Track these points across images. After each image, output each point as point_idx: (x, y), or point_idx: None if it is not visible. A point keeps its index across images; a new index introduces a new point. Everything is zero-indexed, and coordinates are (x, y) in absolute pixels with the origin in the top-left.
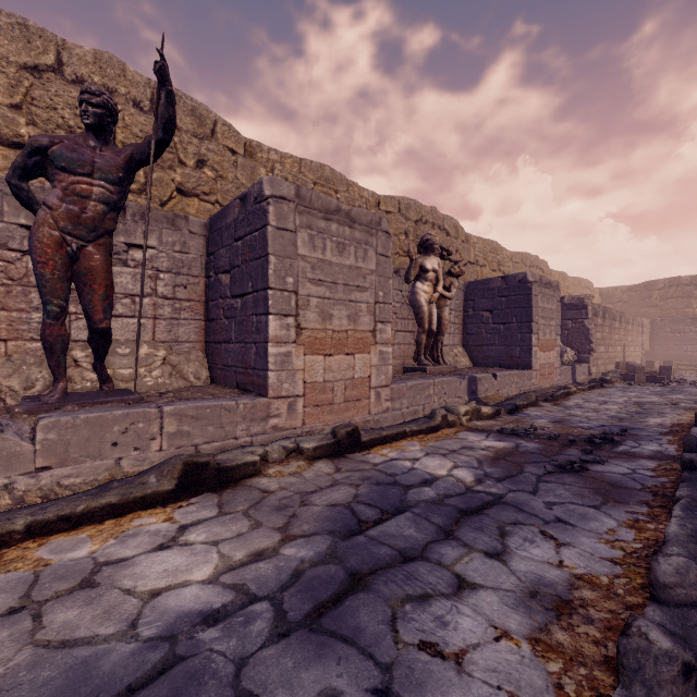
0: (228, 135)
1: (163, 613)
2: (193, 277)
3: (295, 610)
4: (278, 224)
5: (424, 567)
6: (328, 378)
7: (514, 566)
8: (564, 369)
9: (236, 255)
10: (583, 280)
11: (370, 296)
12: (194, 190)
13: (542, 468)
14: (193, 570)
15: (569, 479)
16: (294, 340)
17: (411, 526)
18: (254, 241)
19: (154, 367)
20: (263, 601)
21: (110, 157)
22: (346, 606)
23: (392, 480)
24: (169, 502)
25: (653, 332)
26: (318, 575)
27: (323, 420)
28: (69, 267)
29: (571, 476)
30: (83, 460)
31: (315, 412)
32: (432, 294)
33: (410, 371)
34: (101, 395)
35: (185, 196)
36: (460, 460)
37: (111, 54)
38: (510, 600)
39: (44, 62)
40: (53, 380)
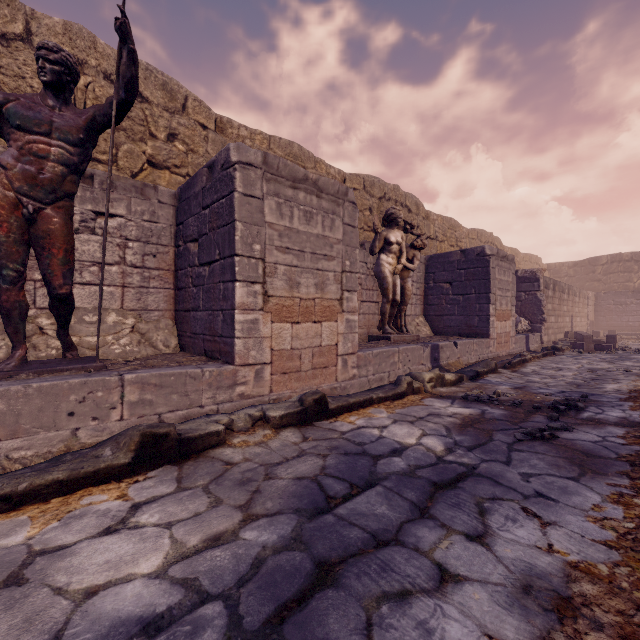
0: (199, 110)
1: (96, 620)
2: (162, 246)
3: (253, 614)
4: (245, 191)
5: (400, 555)
6: (295, 345)
7: (500, 552)
8: (519, 338)
9: (204, 223)
10: (532, 256)
11: (337, 265)
12: (165, 162)
13: (512, 436)
14: (139, 560)
15: (540, 448)
16: (261, 307)
17: (382, 503)
18: (221, 208)
19: (122, 335)
20: (215, 601)
21: (70, 117)
22: (313, 607)
23: (361, 450)
24: (125, 476)
25: (598, 304)
26: (281, 566)
27: (291, 388)
28: (25, 230)
29: (542, 444)
30: (36, 431)
31: (282, 379)
32: (396, 266)
33: (374, 340)
34: (63, 363)
35: (156, 168)
36: (428, 427)
37: (81, 26)
38: (501, 597)
39: (11, 31)
40: (12, 347)
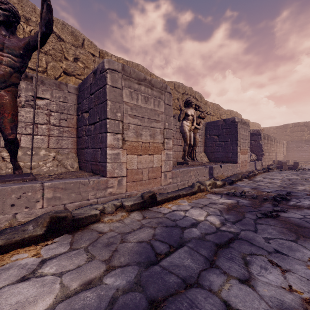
0: (90, 46)
1: None
2: (70, 115)
3: None
4: (112, 84)
5: (200, 294)
6: (139, 167)
7: (260, 291)
8: (251, 163)
9: (91, 102)
10: (256, 123)
11: (161, 125)
12: (72, 72)
13: (255, 215)
14: (38, 300)
15: (272, 222)
16: (121, 146)
17: (188, 257)
18: (99, 94)
19: (48, 161)
20: None
21: (15, 41)
22: None
23: (174, 224)
24: (40, 241)
25: (288, 147)
26: (127, 304)
27: (137, 189)
28: None
29: (272, 220)
30: None
31: (132, 184)
32: (191, 127)
33: (180, 164)
34: (12, 176)
35: (68, 75)
36: (210, 210)
37: (27, 0)
38: None
39: None
40: None
